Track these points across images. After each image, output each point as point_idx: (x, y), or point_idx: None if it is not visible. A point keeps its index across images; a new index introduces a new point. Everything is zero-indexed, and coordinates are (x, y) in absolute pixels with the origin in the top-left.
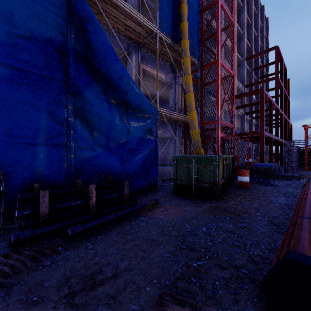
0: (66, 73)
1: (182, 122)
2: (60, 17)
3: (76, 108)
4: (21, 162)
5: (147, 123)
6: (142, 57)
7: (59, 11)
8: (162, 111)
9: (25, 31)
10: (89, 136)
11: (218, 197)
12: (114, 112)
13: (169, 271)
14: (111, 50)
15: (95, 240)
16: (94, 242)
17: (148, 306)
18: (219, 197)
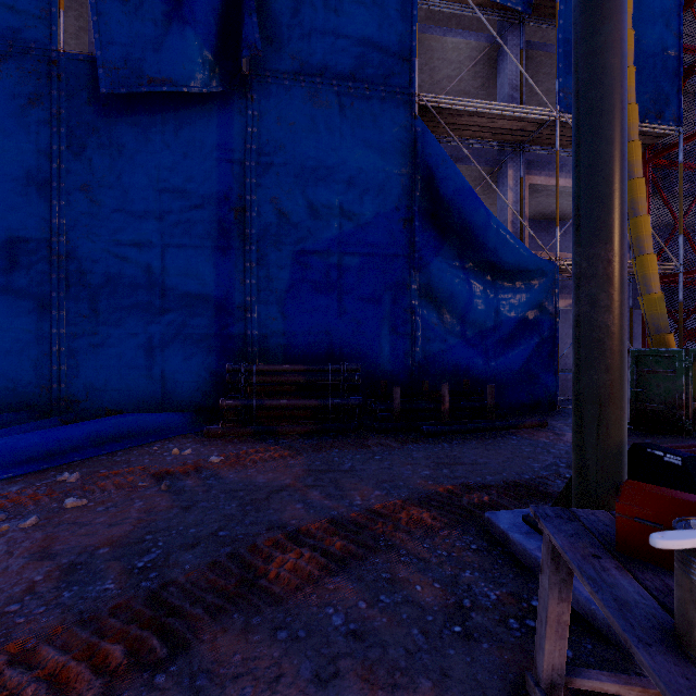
0: (411, 244)
1: (631, 274)
2: (404, 176)
3: (422, 287)
4: (367, 356)
5: (533, 292)
6: (528, 162)
7: (402, 170)
8: (568, 263)
9: (371, 211)
10: (437, 323)
11: (687, 432)
12: (473, 284)
13: (532, 472)
14: (468, 196)
15: (451, 443)
16: (450, 444)
17: (502, 480)
18: (688, 432)
